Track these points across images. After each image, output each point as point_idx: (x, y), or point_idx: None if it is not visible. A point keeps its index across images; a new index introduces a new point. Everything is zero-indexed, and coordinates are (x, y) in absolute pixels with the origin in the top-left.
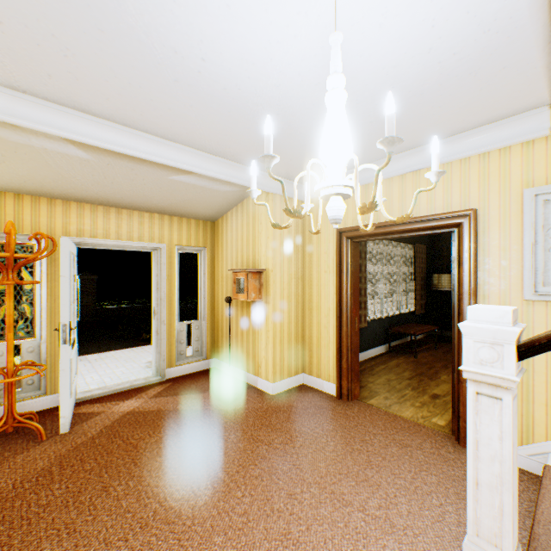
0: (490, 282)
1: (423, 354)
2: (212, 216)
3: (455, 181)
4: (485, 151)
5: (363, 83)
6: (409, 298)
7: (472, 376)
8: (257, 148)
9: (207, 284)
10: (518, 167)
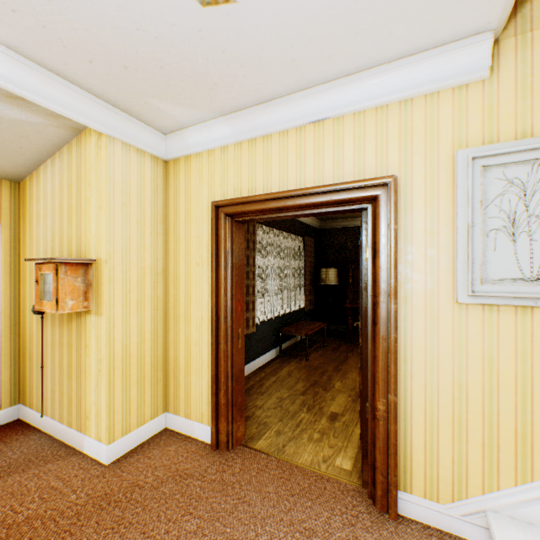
0: (414, 279)
1: (314, 355)
2: (8, 170)
3: (370, 137)
4: (409, 98)
5: None
6: (299, 293)
7: None
8: (37, 7)
9: (3, 284)
10: (449, 121)
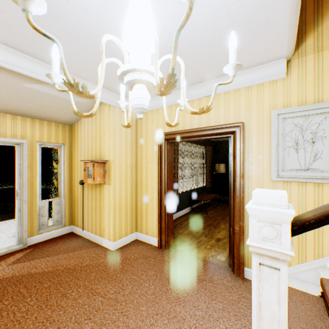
0: (252, 169)
1: (210, 211)
2: (69, 121)
3: (232, 104)
4: (249, 86)
5: (173, 15)
6: (203, 178)
7: (256, 250)
8: (97, 67)
9: (66, 171)
10: (268, 96)
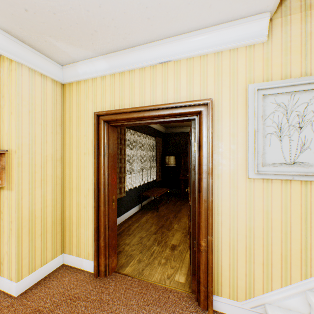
0: (223, 163)
1: (162, 208)
2: None
3: (197, 74)
4: (220, 51)
5: None
6: (153, 171)
7: None
8: None
9: None
10: (244, 66)
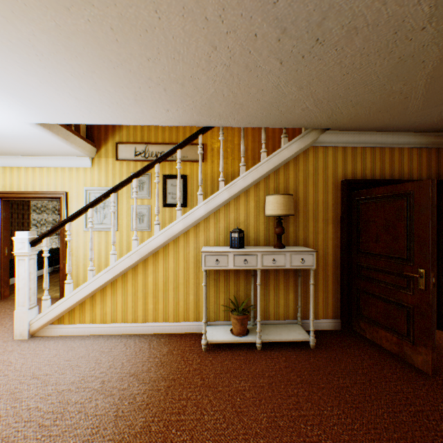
0: (73, 224)
1: None
2: None
3: (60, 177)
4: (72, 167)
5: None
6: None
7: (17, 254)
8: None
9: None
10: (83, 177)
